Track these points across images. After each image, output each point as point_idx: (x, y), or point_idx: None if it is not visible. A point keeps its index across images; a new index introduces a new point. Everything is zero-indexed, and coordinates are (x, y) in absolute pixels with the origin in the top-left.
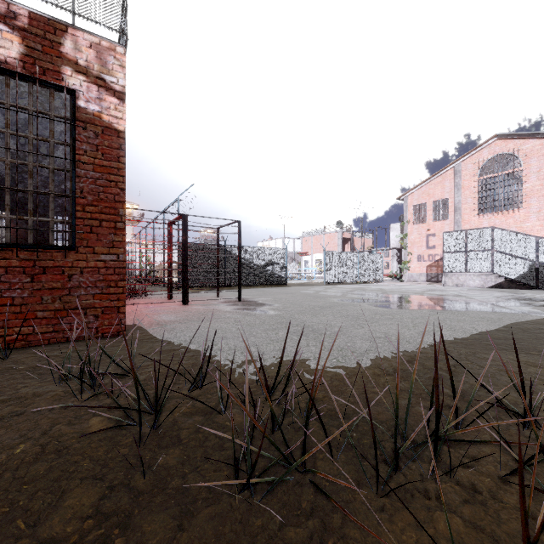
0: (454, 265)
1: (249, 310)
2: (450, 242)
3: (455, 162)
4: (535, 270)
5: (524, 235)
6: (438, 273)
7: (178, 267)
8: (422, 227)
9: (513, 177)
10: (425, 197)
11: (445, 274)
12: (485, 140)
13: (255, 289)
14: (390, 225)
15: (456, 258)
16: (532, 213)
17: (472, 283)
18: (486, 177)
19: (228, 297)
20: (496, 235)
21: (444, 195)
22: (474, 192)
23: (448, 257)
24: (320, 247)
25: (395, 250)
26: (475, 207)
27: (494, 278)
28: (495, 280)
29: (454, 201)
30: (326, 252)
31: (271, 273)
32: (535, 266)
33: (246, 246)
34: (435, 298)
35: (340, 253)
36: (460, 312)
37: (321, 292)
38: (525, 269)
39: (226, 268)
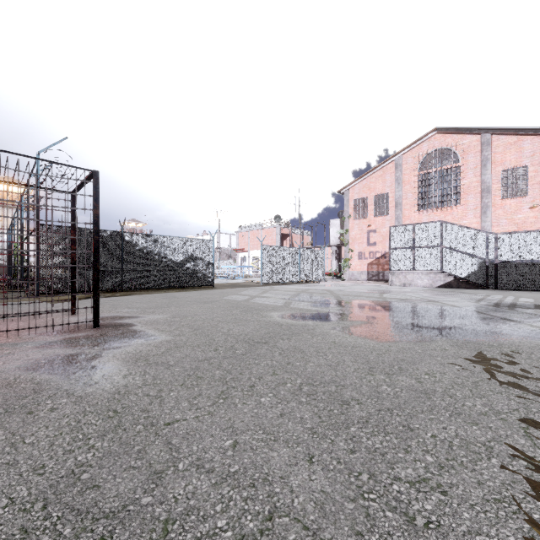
0: (401, 263)
1: (62, 370)
2: (398, 237)
3: (396, 155)
4: (485, 268)
5: (474, 230)
6: (379, 271)
7: (37, 262)
8: (363, 222)
9: (452, 172)
10: (366, 191)
11: (392, 273)
12: (426, 133)
13: (164, 294)
14: (330, 221)
15: (403, 255)
16: (469, 210)
17: (420, 282)
18: (426, 171)
19: (89, 316)
20: (445, 229)
21: (385, 189)
22: (414, 187)
23: (395, 253)
24: (258, 243)
25: (335, 247)
26: (415, 203)
27: (443, 277)
28: (445, 278)
29: (395, 195)
30: (264, 247)
31: (193, 271)
32: (485, 264)
33: (156, 235)
34: (412, 307)
35: (279, 248)
36: (507, 346)
37: (256, 299)
38: (475, 266)
39: (124, 264)
